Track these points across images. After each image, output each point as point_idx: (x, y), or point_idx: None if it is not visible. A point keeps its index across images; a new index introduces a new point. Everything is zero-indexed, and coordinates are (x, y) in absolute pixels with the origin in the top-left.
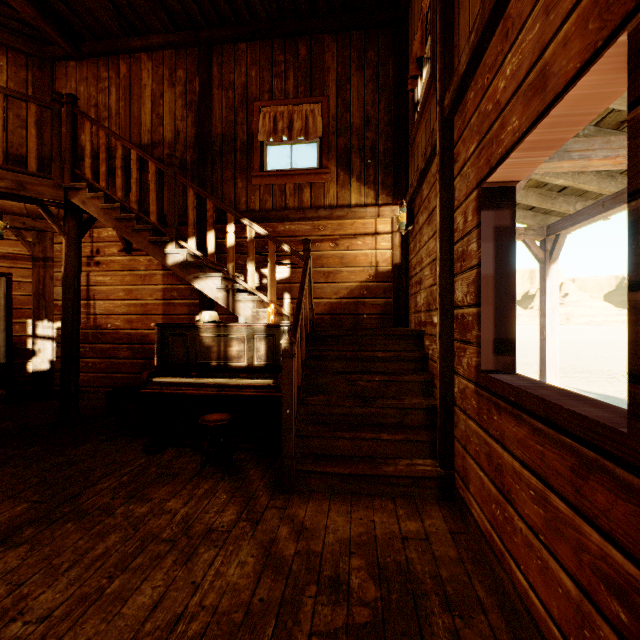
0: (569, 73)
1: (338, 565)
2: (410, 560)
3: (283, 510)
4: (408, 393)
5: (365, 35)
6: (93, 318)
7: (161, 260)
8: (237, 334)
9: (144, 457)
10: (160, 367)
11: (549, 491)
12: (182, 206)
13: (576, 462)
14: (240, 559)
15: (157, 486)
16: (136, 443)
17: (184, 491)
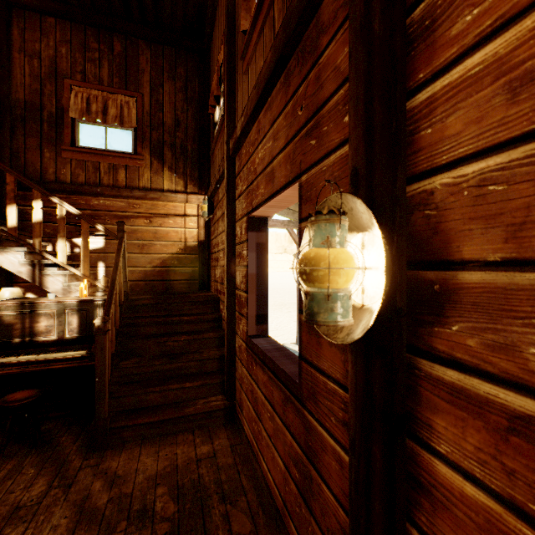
0: (281, 183)
1: (146, 498)
2: (201, 475)
3: (97, 467)
4: (207, 347)
5: (176, 53)
6: None
7: None
8: (46, 310)
9: None
10: None
11: (275, 413)
12: None
13: (284, 397)
14: (53, 524)
15: None
16: None
17: None
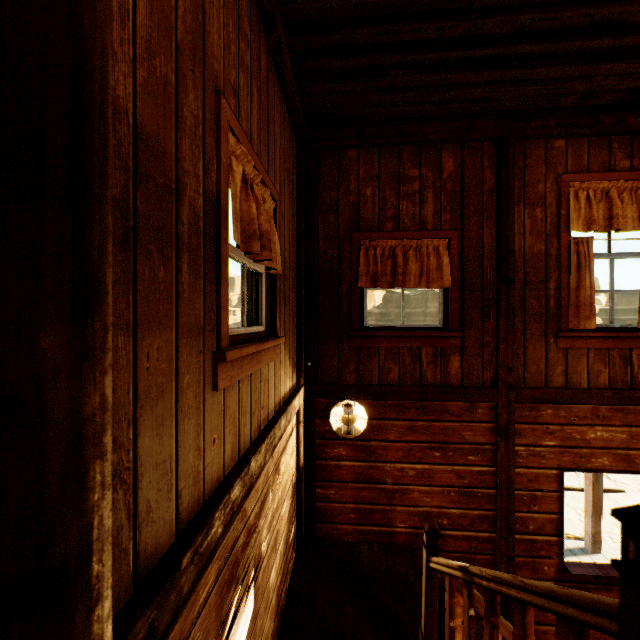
0: None
1: None
2: None
3: None
4: None
5: (289, 126)
6: None
7: None
8: None
9: None
10: None
11: None
12: None
13: None
14: None
15: None
16: None
17: None
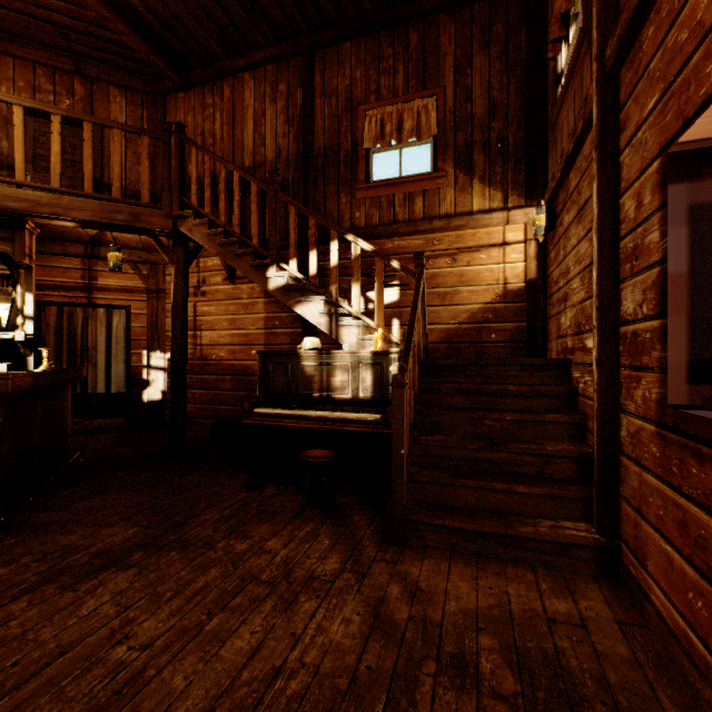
0: None
1: (463, 641)
2: (560, 650)
3: (393, 565)
4: (550, 437)
5: (490, 5)
6: (199, 349)
7: (262, 285)
8: (340, 362)
9: (245, 492)
10: (261, 397)
11: None
12: (283, 229)
13: None
14: (344, 615)
15: (257, 523)
16: (238, 477)
17: (284, 531)
